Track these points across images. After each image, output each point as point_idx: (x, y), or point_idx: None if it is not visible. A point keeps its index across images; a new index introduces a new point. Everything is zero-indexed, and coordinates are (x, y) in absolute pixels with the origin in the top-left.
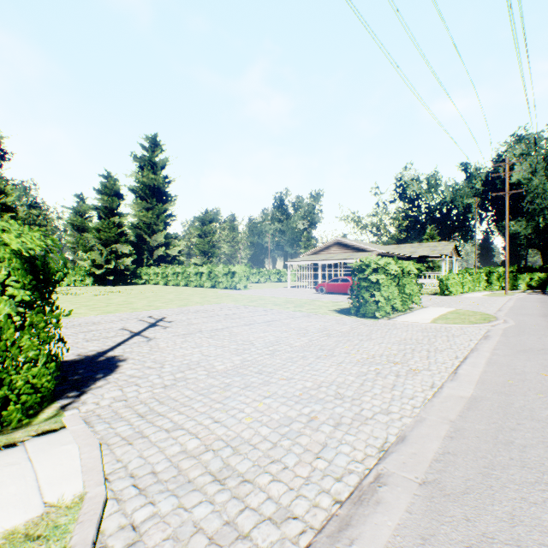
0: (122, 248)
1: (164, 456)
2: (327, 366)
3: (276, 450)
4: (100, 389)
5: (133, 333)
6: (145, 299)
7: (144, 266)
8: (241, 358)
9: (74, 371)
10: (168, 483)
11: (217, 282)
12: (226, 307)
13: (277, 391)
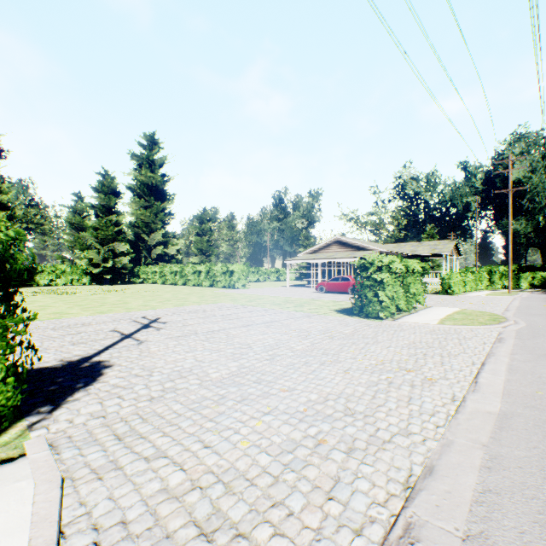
0: (119, 247)
1: (139, 497)
2: (333, 374)
3: (277, 488)
4: (77, 402)
5: (123, 335)
6: (142, 298)
7: (142, 265)
8: (238, 364)
9: (53, 379)
10: (139, 539)
11: (215, 281)
12: (224, 307)
13: (278, 406)
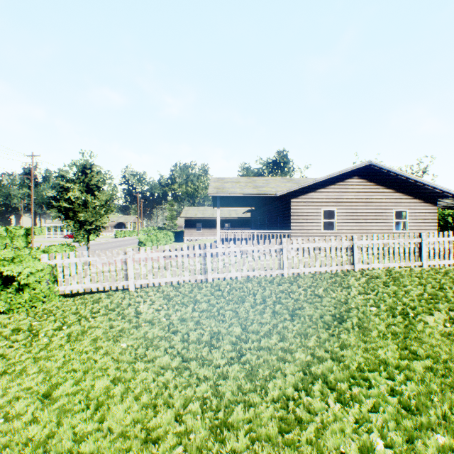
0: None
1: None
2: None
3: None
4: None
5: None
6: None
7: None
8: None
9: None
10: None
11: None
12: None
13: None
